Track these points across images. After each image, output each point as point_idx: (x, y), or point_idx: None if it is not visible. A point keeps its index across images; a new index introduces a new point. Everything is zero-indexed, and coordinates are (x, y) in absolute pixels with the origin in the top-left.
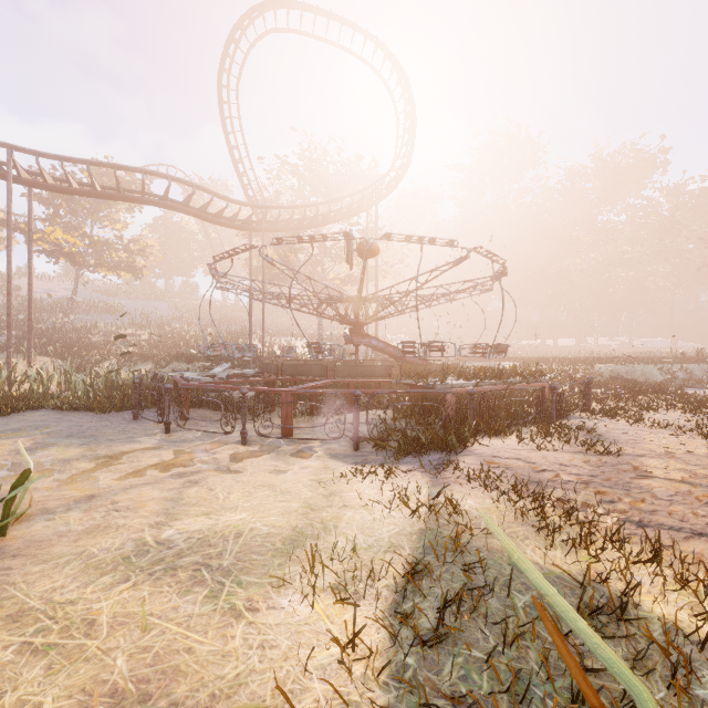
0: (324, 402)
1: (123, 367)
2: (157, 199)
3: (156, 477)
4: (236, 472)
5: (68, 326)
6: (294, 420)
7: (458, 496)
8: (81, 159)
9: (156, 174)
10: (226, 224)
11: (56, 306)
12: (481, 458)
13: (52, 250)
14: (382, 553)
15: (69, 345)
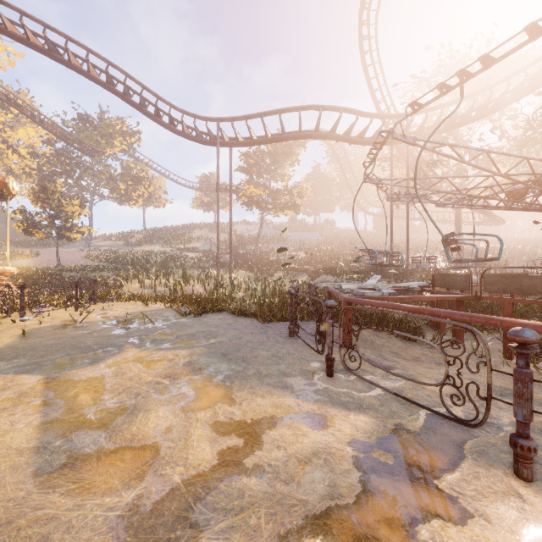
0: None
1: (286, 278)
2: (310, 132)
3: None
4: None
5: (257, 251)
6: (538, 377)
7: None
8: (257, 113)
9: (309, 107)
10: (368, 141)
11: (252, 239)
12: None
13: (248, 201)
14: None
15: (256, 263)
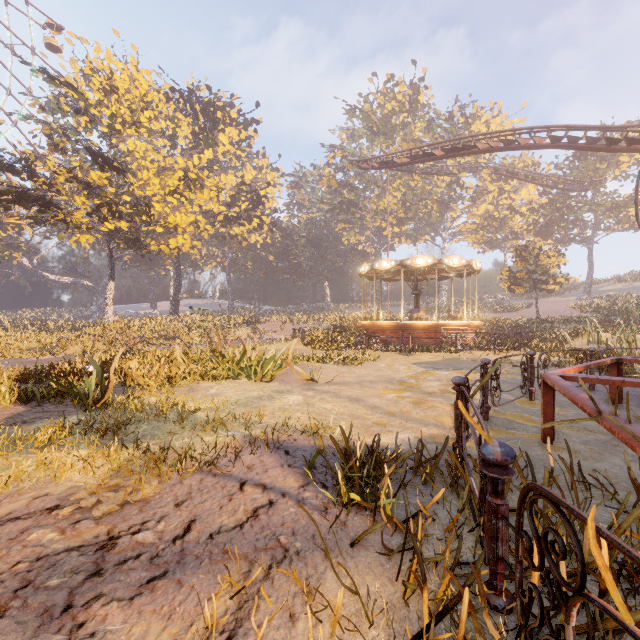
0: (468, 386)
1: None
2: None
3: (394, 400)
4: (389, 413)
5: None
6: None
7: (221, 439)
8: None
9: None
10: None
11: None
12: (276, 485)
13: None
14: (212, 414)
15: None
